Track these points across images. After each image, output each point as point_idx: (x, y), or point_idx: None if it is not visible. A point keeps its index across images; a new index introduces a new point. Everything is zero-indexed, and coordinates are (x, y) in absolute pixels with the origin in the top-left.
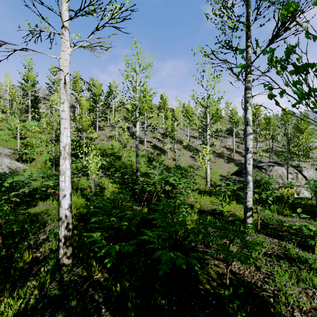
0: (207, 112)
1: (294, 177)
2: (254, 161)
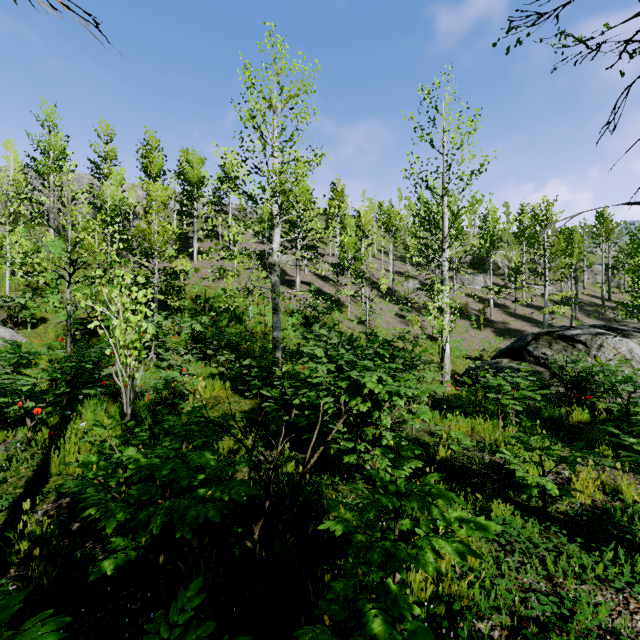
0: (443, 207)
1: None
2: (536, 324)
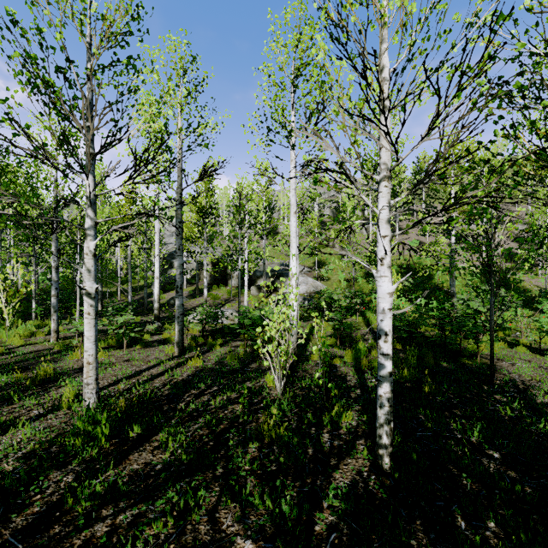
0: None
1: None
2: None
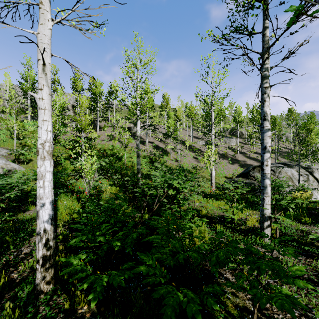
0: (212, 110)
1: (305, 179)
2: (259, 162)
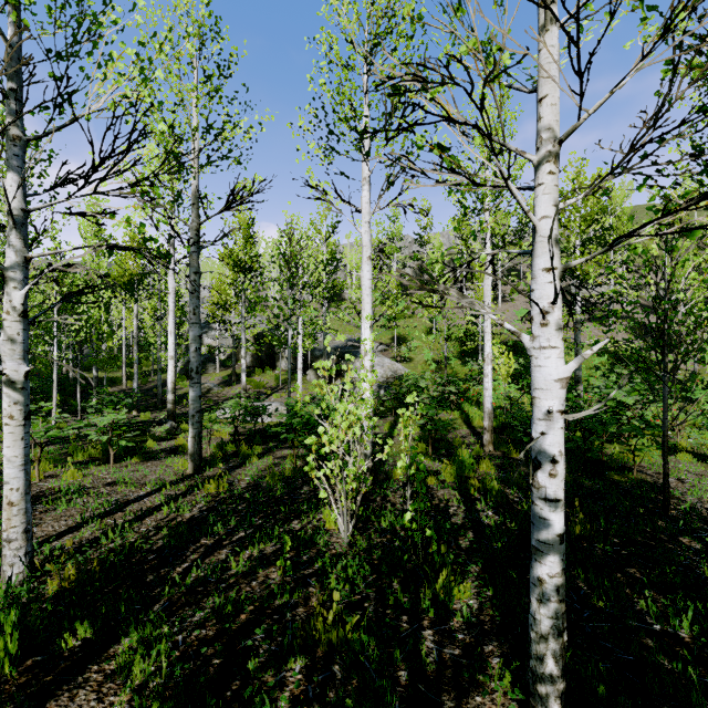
0: None
1: None
2: None
